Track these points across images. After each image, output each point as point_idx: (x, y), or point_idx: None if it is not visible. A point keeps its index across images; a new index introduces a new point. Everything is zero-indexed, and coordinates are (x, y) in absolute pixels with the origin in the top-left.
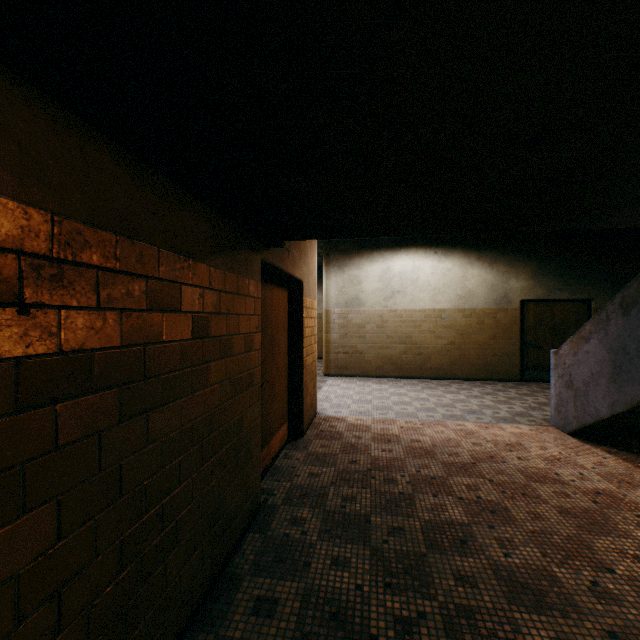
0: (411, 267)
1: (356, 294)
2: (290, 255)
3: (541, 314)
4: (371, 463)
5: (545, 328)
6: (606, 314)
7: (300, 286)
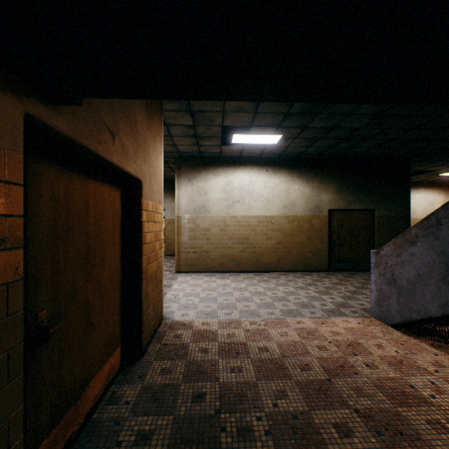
0: (248, 181)
1: (203, 202)
2: (116, 141)
3: (342, 220)
4: (220, 397)
5: (345, 230)
6: (437, 219)
7: (138, 186)
